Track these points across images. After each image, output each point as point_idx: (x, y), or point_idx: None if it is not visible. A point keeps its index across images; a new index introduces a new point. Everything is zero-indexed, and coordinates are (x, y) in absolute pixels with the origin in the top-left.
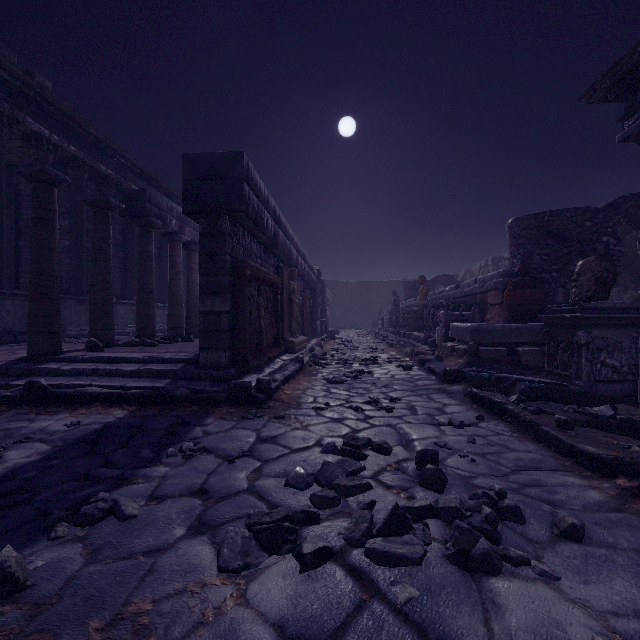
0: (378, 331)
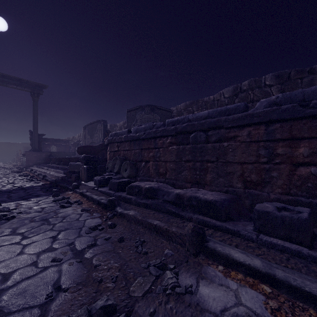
0: (13, 162)
